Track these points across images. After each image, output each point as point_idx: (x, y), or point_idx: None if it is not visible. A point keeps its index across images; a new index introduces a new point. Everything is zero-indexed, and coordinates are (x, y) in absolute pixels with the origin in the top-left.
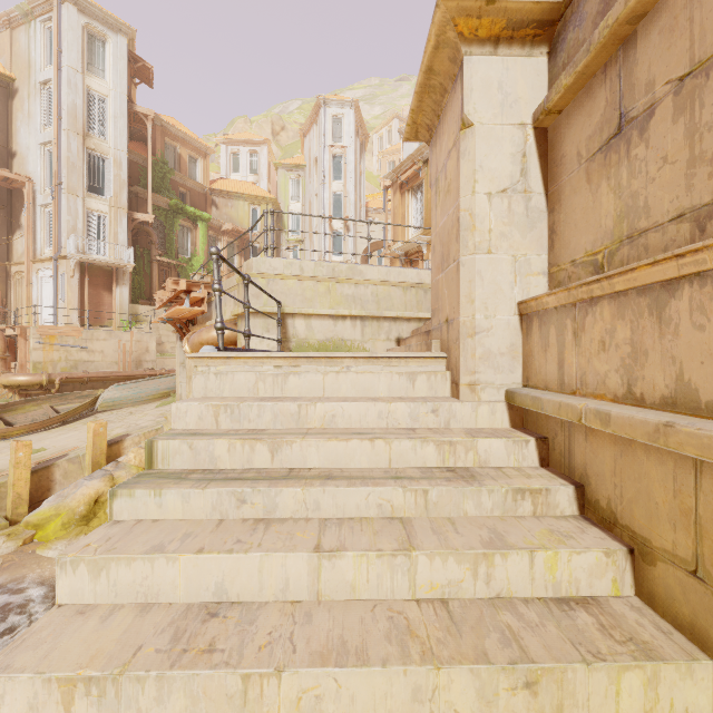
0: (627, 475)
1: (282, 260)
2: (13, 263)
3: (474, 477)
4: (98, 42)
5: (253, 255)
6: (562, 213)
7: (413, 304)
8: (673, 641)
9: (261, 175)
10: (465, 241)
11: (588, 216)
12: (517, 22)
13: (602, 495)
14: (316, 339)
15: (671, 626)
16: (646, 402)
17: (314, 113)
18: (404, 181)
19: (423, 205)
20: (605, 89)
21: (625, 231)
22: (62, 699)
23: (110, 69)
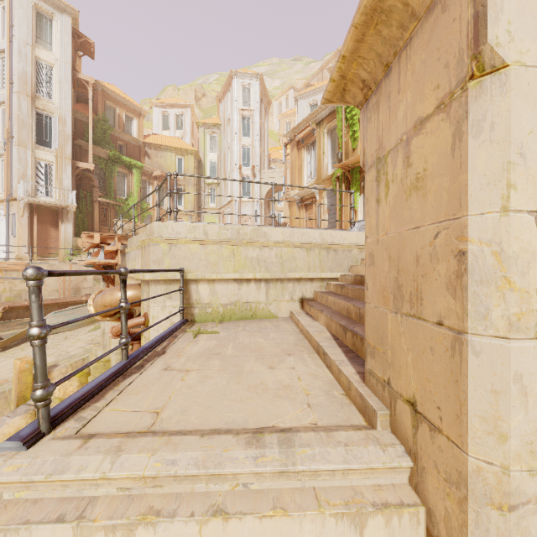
0: None
1: (185, 223)
2: None
3: None
4: (46, 20)
5: (178, 195)
6: None
7: (316, 264)
8: None
9: (185, 131)
10: (481, 304)
11: None
12: None
13: None
14: (221, 303)
15: None
16: None
17: (228, 83)
18: (300, 139)
19: (316, 159)
20: None
21: None
22: None
23: (56, 42)
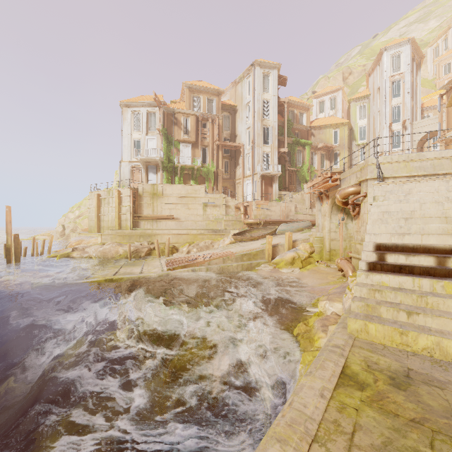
0: None
1: (382, 157)
2: (237, 179)
3: None
4: (266, 77)
5: (334, 158)
6: None
7: None
8: None
9: (337, 109)
10: None
11: None
12: None
13: None
14: None
15: None
16: None
17: (377, 59)
18: None
19: None
20: None
21: None
22: (382, 214)
23: (271, 87)
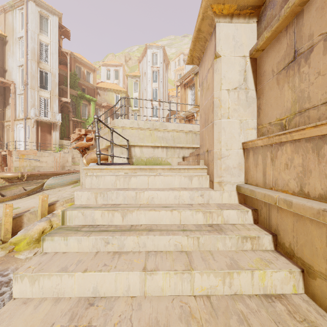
0: (300, 232)
1: (129, 120)
2: (6, 121)
3: (221, 230)
4: (45, 19)
5: (116, 117)
6: (264, 99)
7: (190, 141)
8: (326, 321)
9: (120, 80)
10: (216, 112)
11: (278, 101)
12: (242, 6)
13: (286, 240)
14: (145, 157)
15: (324, 312)
16: (310, 196)
17: (144, 51)
18: (186, 83)
19: (195, 94)
20: (286, 38)
21: (297, 109)
22: None
23: (50, 31)
